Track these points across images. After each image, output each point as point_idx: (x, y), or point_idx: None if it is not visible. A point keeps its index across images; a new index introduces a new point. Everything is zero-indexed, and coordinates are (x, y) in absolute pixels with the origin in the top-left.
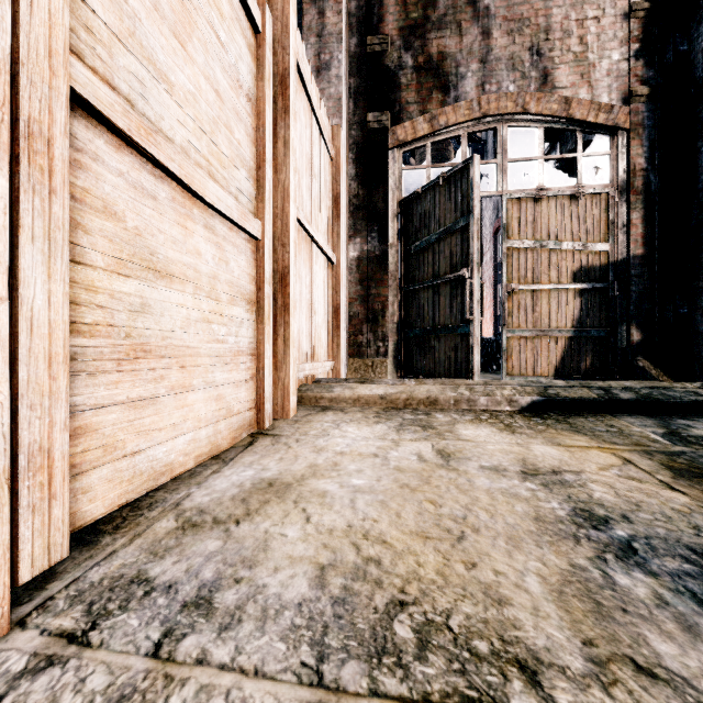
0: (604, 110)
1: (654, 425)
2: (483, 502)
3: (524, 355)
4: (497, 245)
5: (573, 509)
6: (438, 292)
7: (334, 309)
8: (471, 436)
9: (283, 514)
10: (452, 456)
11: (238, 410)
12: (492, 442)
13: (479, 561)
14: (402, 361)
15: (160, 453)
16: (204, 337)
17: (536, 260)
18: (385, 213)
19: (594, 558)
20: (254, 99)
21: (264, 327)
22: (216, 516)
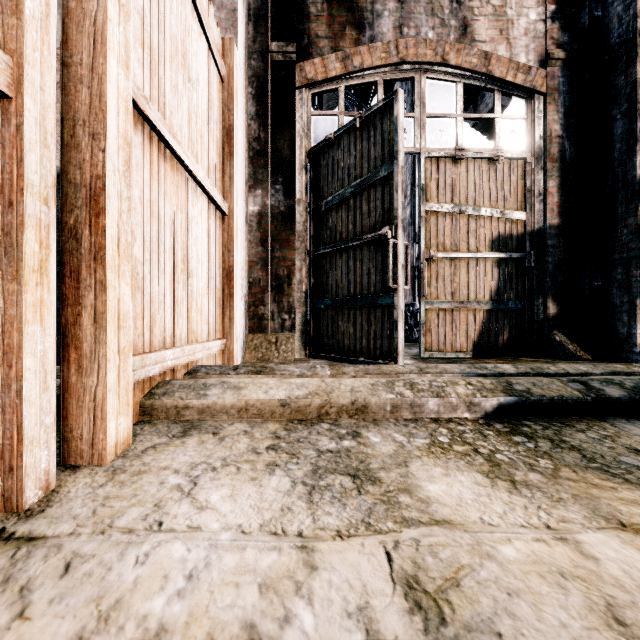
0: (522, 70)
1: None
2: None
3: (443, 329)
4: None
5: None
6: (354, 256)
7: (226, 272)
8: (451, 505)
9: None
10: (447, 617)
11: None
12: (499, 525)
13: None
14: (311, 337)
15: None
16: None
17: (455, 226)
18: (291, 162)
19: None
20: None
21: (19, 290)
22: None
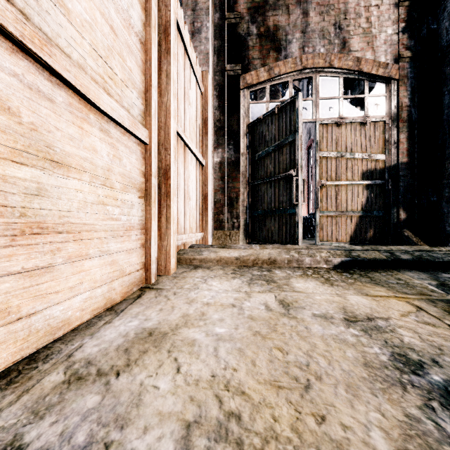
0: (382, 66)
1: (428, 278)
2: (320, 348)
3: (330, 228)
4: (309, 157)
5: (392, 353)
6: (274, 186)
7: (203, 196)
8: (302, 288)
9: (158, 364)
10: (290, 305)
11: (130, 271)
12: (318, 293)
13: (327, 414)
14: (249, 232)
15: (57, 311)
16: (100, 216)
17: (338, 165)
18: (238, 132)
19: (423, 407)
20: (143, 39)
21: (150, 209)
22: (100, 368)
